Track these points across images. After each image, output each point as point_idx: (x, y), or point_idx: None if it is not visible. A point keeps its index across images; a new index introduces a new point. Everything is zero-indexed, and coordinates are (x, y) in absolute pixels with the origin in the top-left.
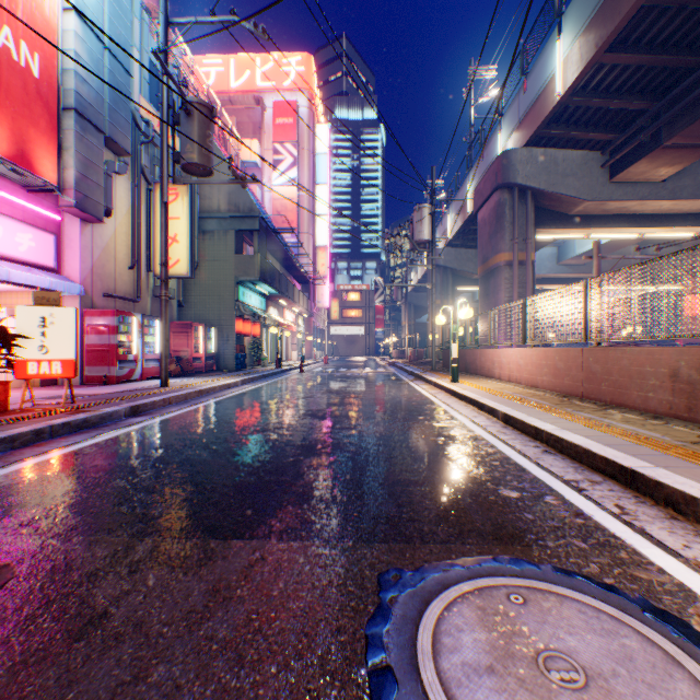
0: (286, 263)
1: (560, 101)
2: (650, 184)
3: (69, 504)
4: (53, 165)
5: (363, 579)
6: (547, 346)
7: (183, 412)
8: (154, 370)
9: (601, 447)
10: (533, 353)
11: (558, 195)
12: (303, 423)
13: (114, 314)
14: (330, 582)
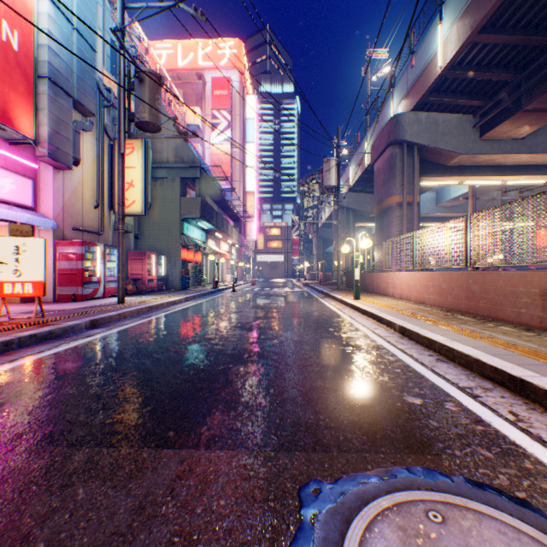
0: (221, 204)
1: (441, 73)
2: (512, 141)
3: (20, 412)
4: (30, 122)
5: (285, 493)
6: (429, 270)
7: (134, 325)
8: (114, 289)
9: (489, 357)
10: (421, 276)
11: (438, 149)
12: (233, 334)
13: (81, 244)
14: (253, 497)
